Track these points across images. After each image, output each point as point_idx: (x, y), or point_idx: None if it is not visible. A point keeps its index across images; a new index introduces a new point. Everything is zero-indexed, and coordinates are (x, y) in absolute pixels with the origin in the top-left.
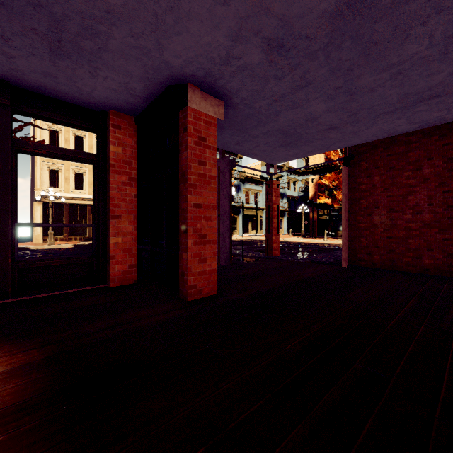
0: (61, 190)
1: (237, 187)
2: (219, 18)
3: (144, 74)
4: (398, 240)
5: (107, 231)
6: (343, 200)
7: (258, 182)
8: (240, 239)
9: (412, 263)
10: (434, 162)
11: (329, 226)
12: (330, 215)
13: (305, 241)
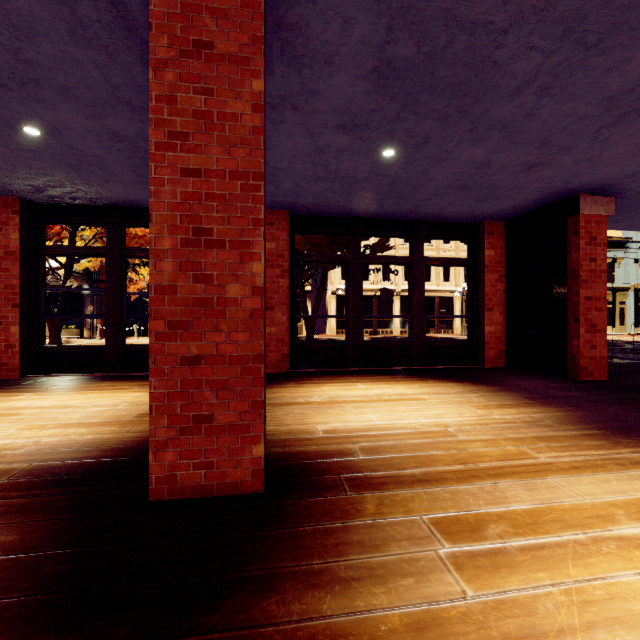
0: None
1: None
2: (634, 161)
3: (539, 197)
4: None
5: (480, 321)
6: None
7: (615, 245)
8: None
9: None
10: None
11: None
12: None
13: None
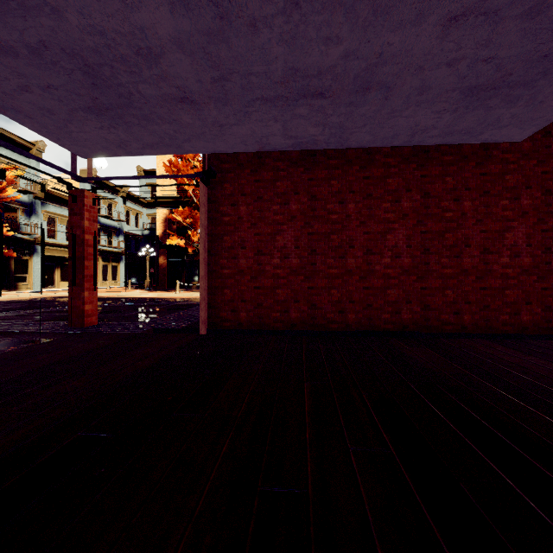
0: None
1: (28, 207)
2: None
3: None
4: (267, 290)
5: None
6: (202, 234)
7: None
8: (31, 298)
9: (280, 319)
10: (300, 198)
11: (182, 275)
12: (184, 261)
13: (150, 296)
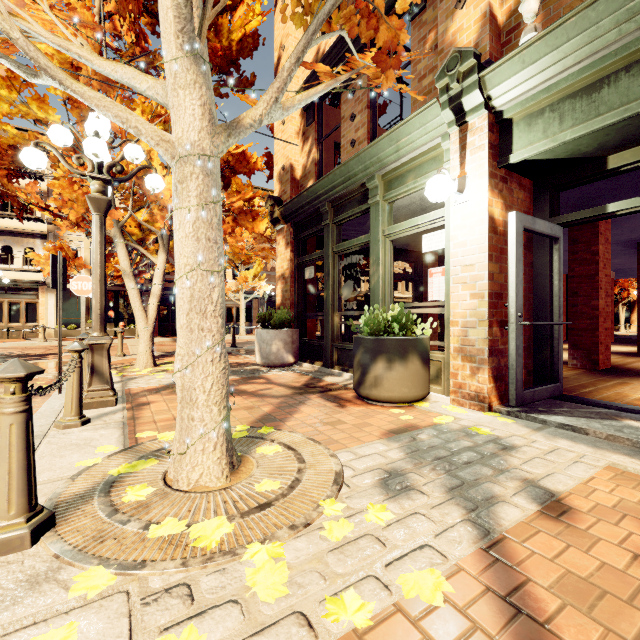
0: (362, 289)
1: None
2: None
3: None
4: None
5: None
6: None
7: None
8: None
9: None
10: None
11: None
12: None
13: None
